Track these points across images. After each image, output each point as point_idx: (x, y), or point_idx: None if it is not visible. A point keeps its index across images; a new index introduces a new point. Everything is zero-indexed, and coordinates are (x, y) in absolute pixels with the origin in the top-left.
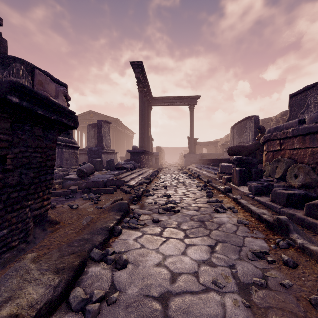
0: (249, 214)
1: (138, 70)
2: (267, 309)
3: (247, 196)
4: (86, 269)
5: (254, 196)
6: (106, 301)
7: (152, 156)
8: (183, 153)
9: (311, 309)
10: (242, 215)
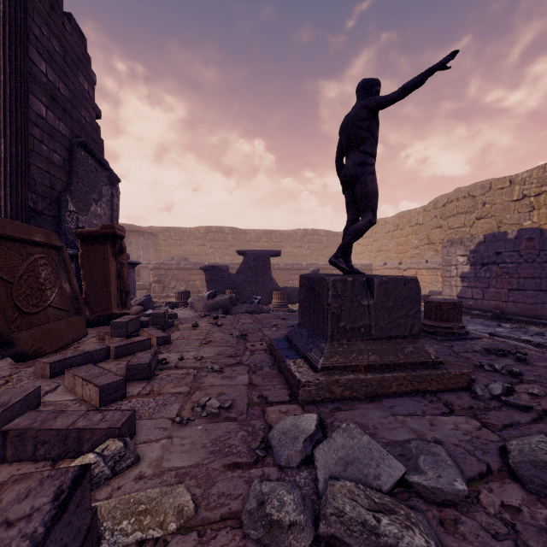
0: None
1: None
2: None
3: None
4: None
5: None
6: None
7: None
8: None
9: None
10: None
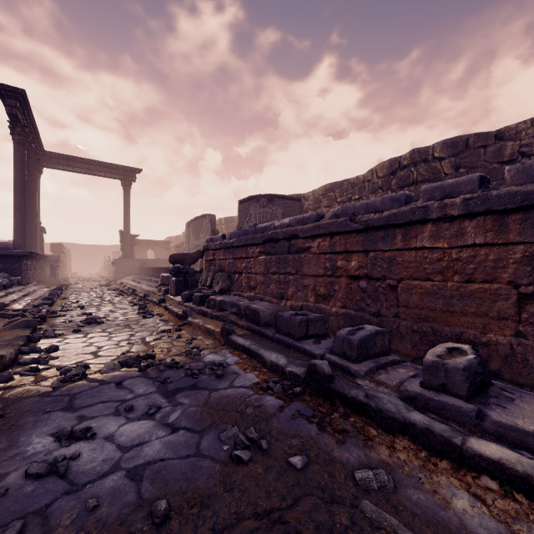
0: (172, 315)
1: (16, 103)
2: (154, 344)
3: (179, 304)
4: (19, 357)
5: (184, 303)
6: (51, 360)
7: (45, 263)
8: (111, 256)
9: (176, 340)
10: (166, 317)
